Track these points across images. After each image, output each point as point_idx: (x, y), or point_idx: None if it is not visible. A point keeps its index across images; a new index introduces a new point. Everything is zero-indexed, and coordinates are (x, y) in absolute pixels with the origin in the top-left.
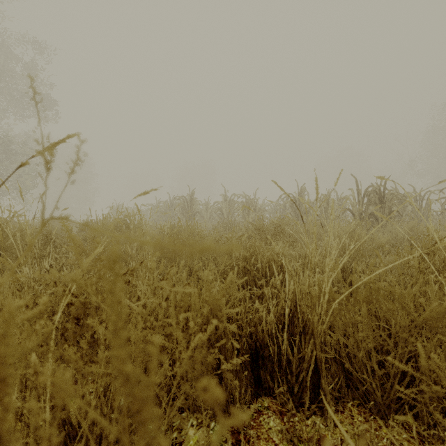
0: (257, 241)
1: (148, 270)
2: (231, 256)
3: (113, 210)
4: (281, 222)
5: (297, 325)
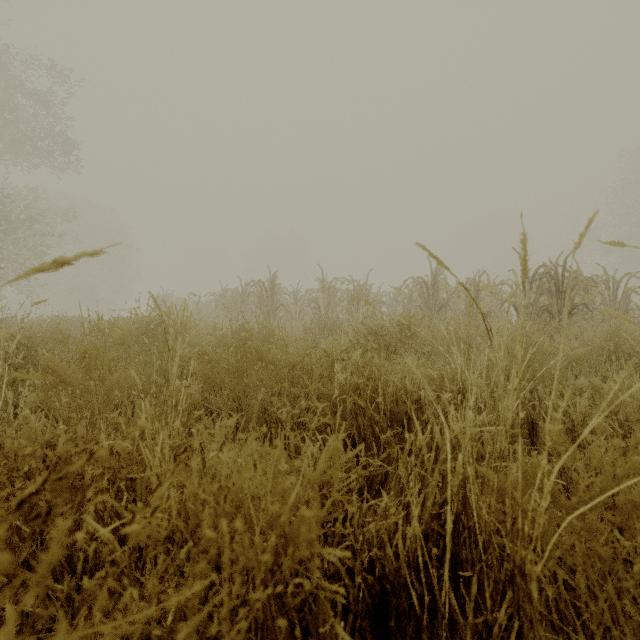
0: (375, 355)
1: (163, 428)
2: (331, 381)
3: (159, 301)
4: (410, 322)
5: (468, 544)
